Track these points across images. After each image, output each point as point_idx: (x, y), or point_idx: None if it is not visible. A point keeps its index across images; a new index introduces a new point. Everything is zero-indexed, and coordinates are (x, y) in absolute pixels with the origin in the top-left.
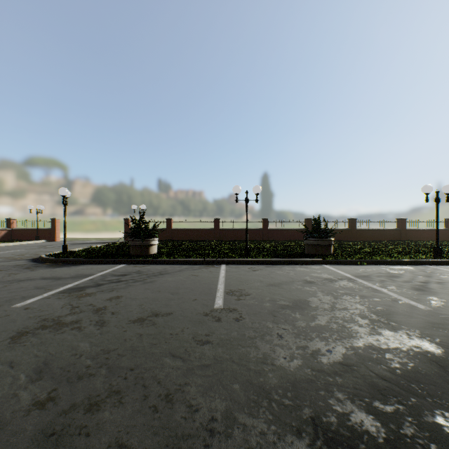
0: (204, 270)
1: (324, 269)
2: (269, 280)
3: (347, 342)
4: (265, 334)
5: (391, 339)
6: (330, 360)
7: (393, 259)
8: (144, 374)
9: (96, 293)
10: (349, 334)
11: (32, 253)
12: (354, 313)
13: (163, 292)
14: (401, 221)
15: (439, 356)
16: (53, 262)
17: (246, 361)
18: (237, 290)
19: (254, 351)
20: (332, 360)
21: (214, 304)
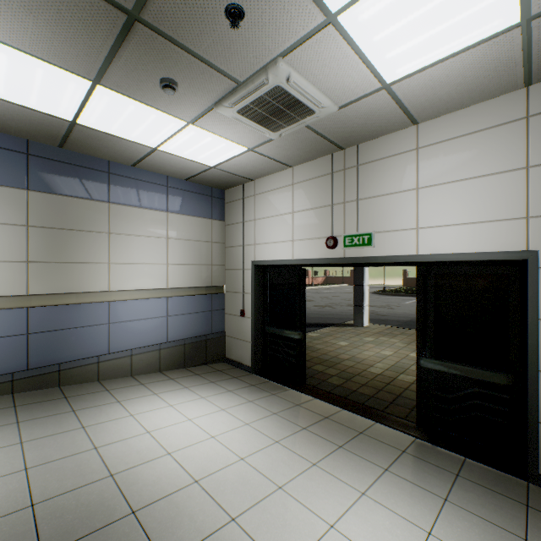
0: None
1: None
2: None
3: None
4: None
5: None
6: None
7: None
8: None
9: None
10: None
11: None
12: None
13: None
14: None
15: None
16: (385, 295)
17: None
18: None
19: None
20: None
21: None
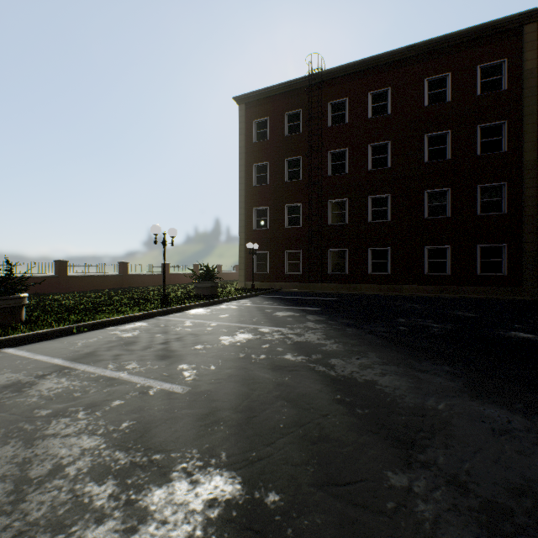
0: None
1: (5, 359)
2: None
3: None
4: None
5: (170, 515)
6: None
7: (123, 315)
8: None
9: None
10: None
11: None
12: (81, 475)
13: None
14: (124, 265)
15: (245, 500)
16: None
17: None
18: None
19: None
20: None
21: None
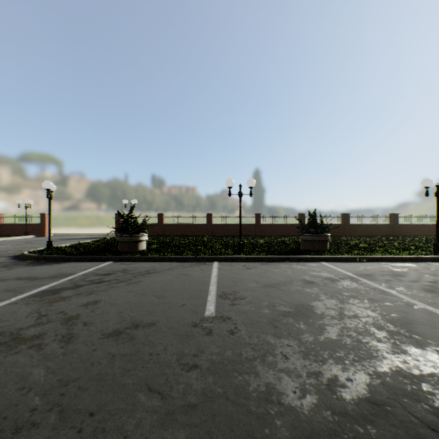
0: (195, 268)
1: (322, 266)
2: (266, 280)
3: (369, 366)
4: (266, 353)
5: (421, 360)
6: (354, 396)
7: (392, 255)
8: (106, 424)
9: (72, 297)
10: (368, 352)
11: (16, 249)
12: (367, 323)
13: (148, 296)
14: (394, 216)
15: None
16: (35, 260)
17: (245, 398)
18: (231, 292)
19: (254, 380)
20: (357, 396)
21: (204, 311)
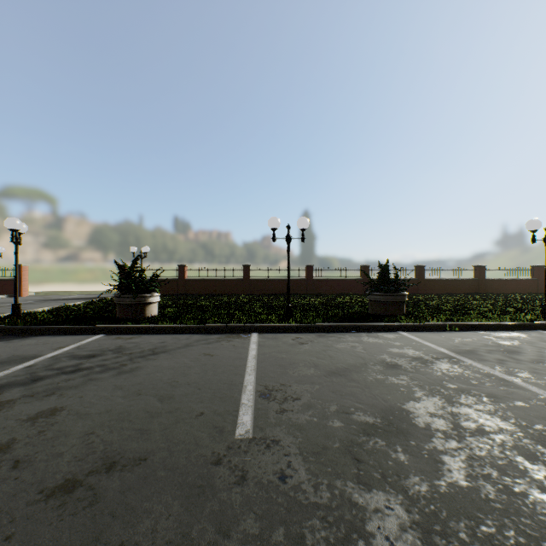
0: (225, 344)
1: (403, 338)
2: (328, 362)
3: None
4: (351, 533)
5: None
6: None
7: (490, 321)
8: None
9: (16, 402)
10: (538, 522)
11: None
12: (506, 446)
13: (145, 396)
14: (479, 269)
15: None
16: None
17: None
18: (278, 386)
19: None
20: None
21: (235, 427)
